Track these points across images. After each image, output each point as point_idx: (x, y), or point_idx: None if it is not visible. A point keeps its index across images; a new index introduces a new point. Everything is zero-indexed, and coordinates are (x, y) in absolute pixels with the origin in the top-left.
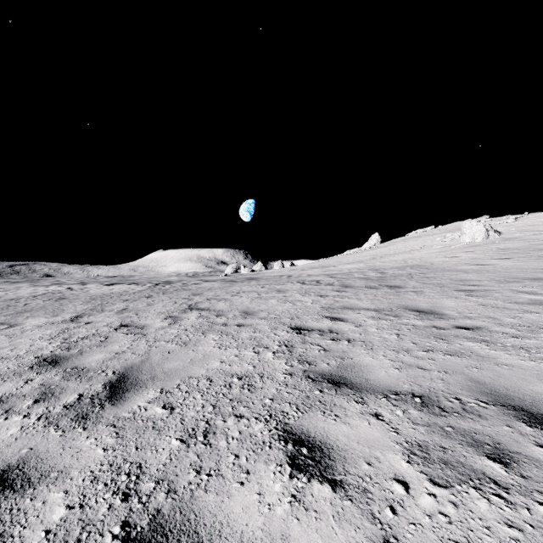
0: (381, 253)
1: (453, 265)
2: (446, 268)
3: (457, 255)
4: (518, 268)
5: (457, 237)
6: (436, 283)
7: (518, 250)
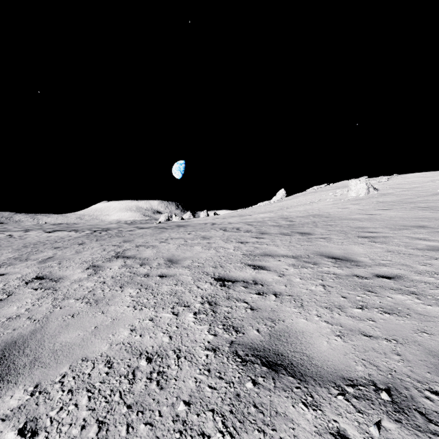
0: (287, 204)
1: (347, 215)
2: (342, 217)
3: (347, 207)
4: (401, 217)
5: (345, 193)
6: (339, 230)
7: (394, 203)
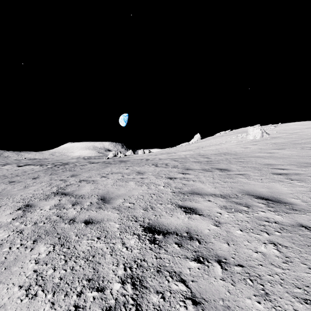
0: (202, 145)
1: (251, 153)
2: (248, 155)
3: (248, 147)
4: (297, 155)
5: (245, 136)
6: (252, 167)
7: (284, 144)
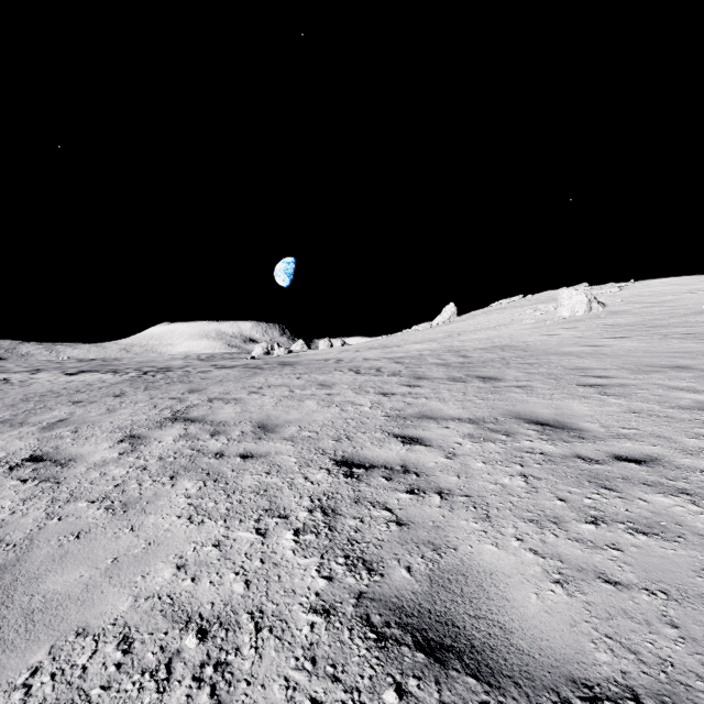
0: (458, 329)
1: (557, 347)
2: (549, 350)
3: (557, 333)
4: (645, 351)
5: (553, 310)
6: (546, 373)
7: (632, 327)
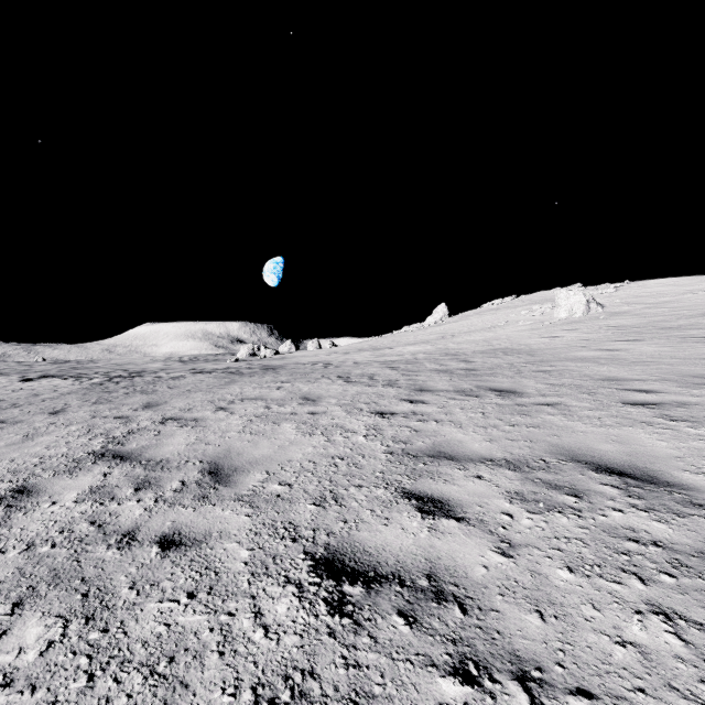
0: (451, 330)
1: (566, 351)
2: (560, 355)
3: (558, 335)
4: (673, 357)
5: (548, 311)
6: (574, 385)
7: (640, 329)
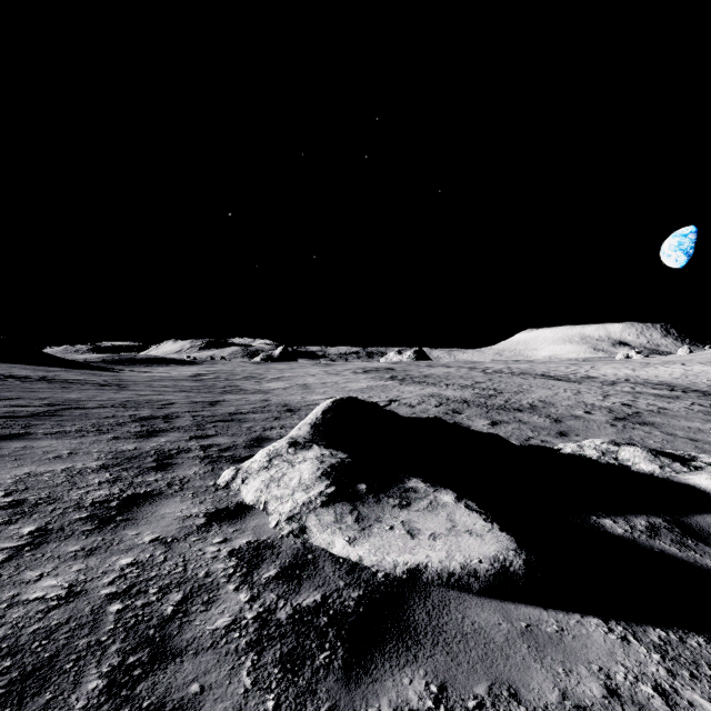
0: None
1: None
2: None
3: None
4: None
5: None
6: (676, 363)
7: None
